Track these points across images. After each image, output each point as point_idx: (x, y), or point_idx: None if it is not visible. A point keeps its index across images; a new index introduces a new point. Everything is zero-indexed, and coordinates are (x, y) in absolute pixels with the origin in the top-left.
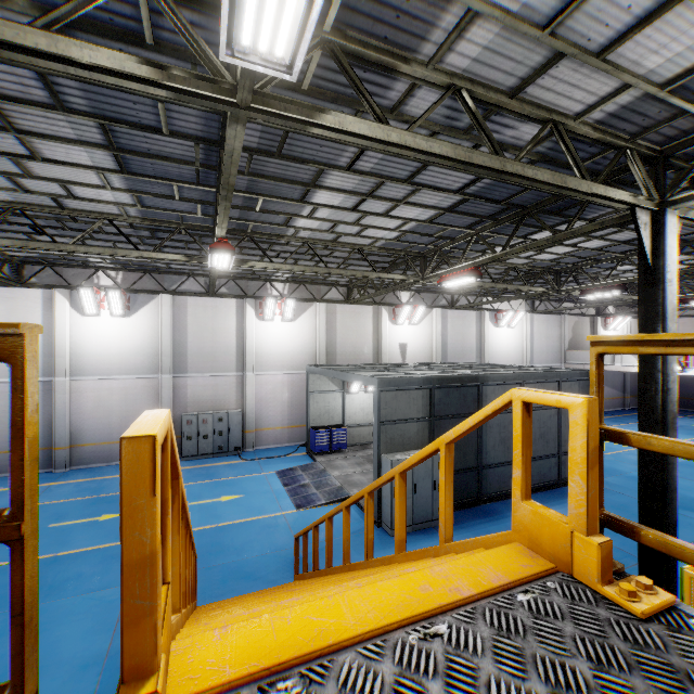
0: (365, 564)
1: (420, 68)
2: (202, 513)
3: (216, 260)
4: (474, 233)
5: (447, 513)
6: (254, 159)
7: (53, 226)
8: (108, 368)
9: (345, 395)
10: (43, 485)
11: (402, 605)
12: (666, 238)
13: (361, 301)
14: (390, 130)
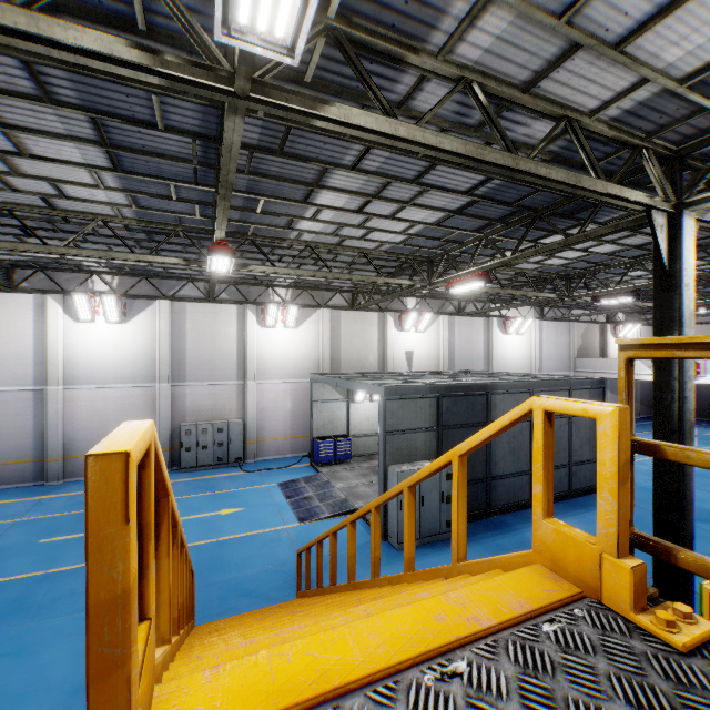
0: (372, 583)
1: (429, 60)
2: (201, 527)
3: (215, 264)
4: (483, 237)
5: (460, 530)
6: (254, 157)
7: (44, 227)
8: (104, 376)
9: (349, 404)
10: (35, 498)
11: (416, 638)
12: (683, 240)
13: (366, 308)
14: (398, 124)
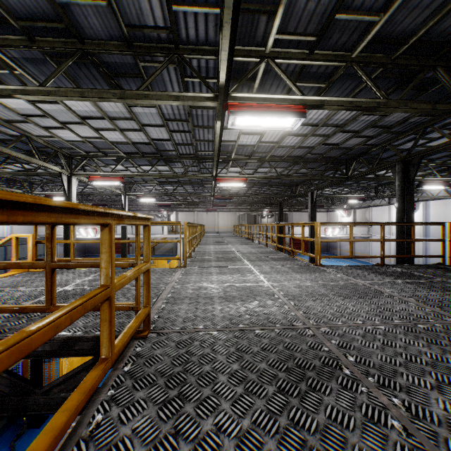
0: None
1: None
2: None
3: None
4: None
5: None
6: None
7: None
8: None
9: None
10: None
11: None
12: (73, 186)
13: None
14: None
